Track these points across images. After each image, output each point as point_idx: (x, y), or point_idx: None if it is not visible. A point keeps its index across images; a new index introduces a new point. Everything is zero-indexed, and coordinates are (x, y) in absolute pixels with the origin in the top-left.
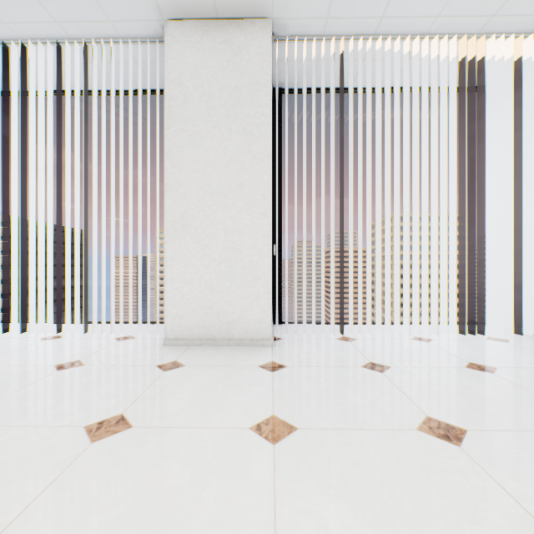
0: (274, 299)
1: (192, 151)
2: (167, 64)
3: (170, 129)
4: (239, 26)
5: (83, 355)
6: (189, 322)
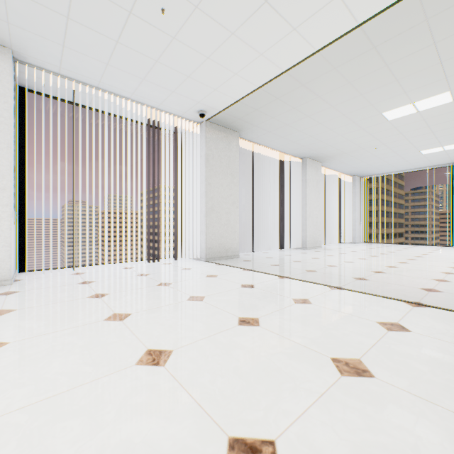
0: (18, 253)
1: None
2: None
3: None
4: None
5: None
6: None
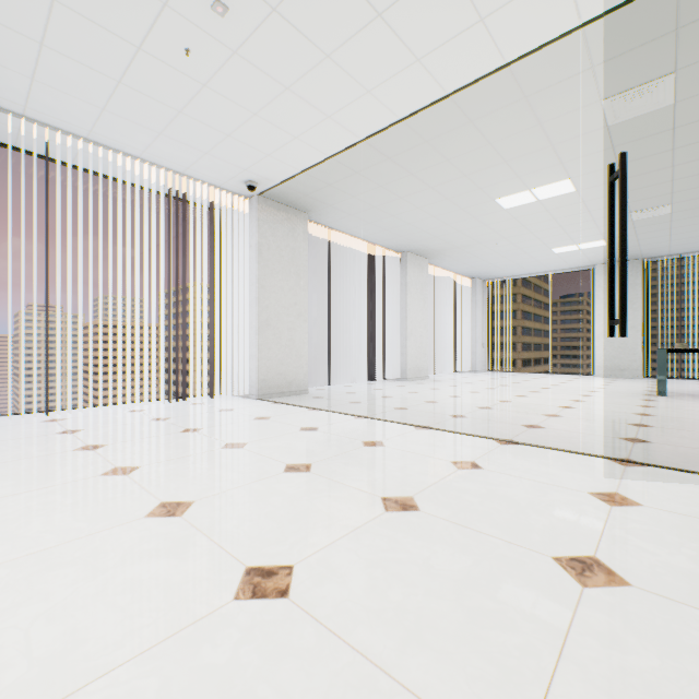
0: None
1: None
2: None
3: None
4: None
5: None
6: None
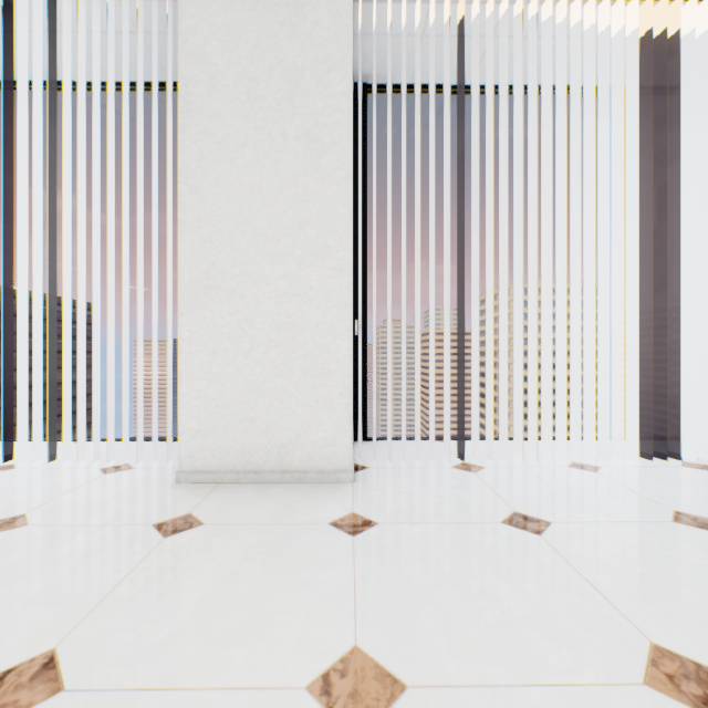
0: (354, 404)
1: (223, 167)
2: (182, 26)
3: (187, 131)
4: None
5: (34, 502)
6: (218, 444)
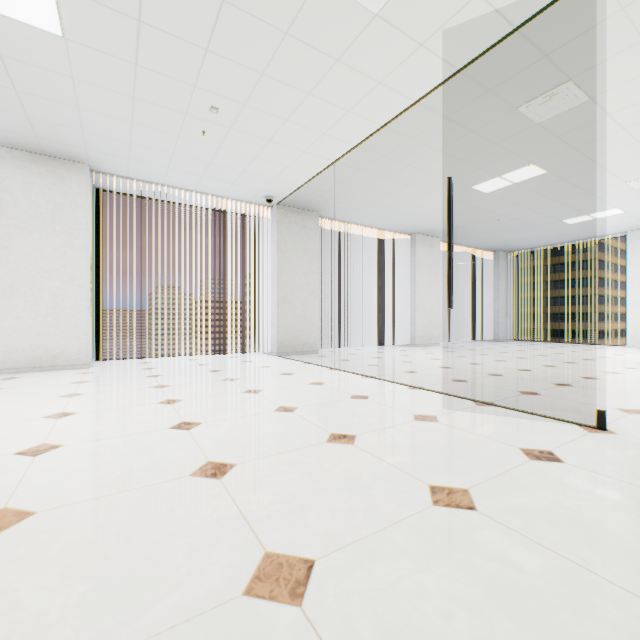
0: (95, 343)
1: (22, 240)
2: None
3: (1, 223)
4: (63, 163)
5: None
6: (20, 357)
